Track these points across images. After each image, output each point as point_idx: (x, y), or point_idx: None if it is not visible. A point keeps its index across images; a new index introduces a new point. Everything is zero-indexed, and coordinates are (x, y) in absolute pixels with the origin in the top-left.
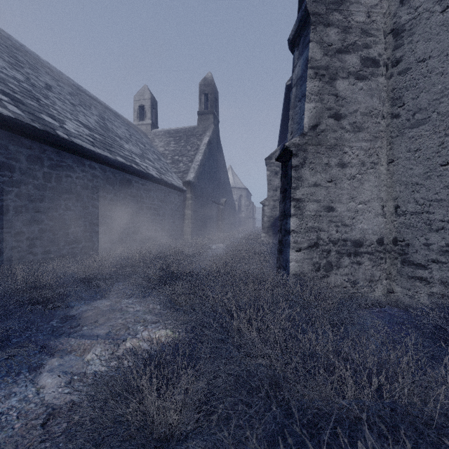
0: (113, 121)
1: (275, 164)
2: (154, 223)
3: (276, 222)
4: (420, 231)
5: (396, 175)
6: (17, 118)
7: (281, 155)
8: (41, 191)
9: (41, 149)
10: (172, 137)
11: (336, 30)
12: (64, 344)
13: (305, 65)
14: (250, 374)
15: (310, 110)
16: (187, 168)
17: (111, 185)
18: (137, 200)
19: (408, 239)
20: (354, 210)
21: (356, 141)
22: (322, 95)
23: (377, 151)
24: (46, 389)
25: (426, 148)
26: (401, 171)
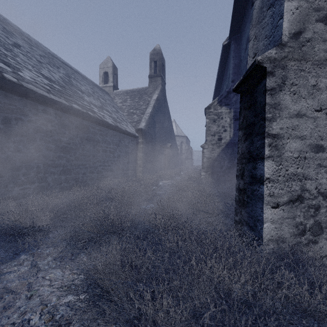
0: (79, 80)
1: (213, 113)
2: (110, 163)
3: (214, 163)
4: None
5: None
6: None
7: (245, 80)
8: None
9: None
10: (128, 95)
11: None
12: None
13: None
14: None
15: (291, 11)
16: (140, 119)
17: (67, 130)
18: (93, 144)
19: None
20: None
21: None
22: None
23: None
24: None
25: None
26: None
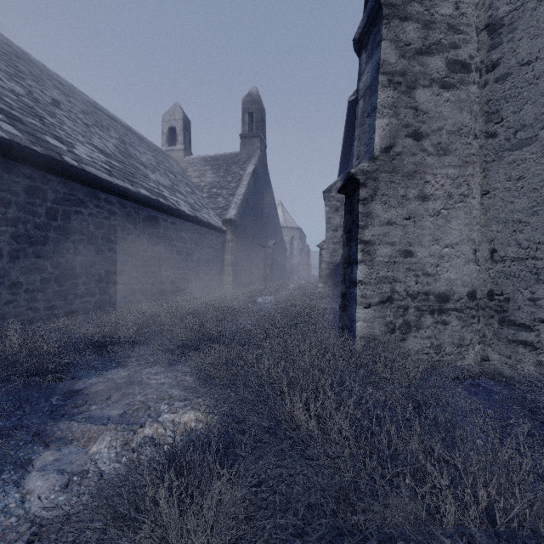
0: (136, 145)
1: (335, 198)
2: (187, 271)
3: (337, 270)
4: (524, 282)
5: (492, 211)
6: (13, 140)
7: (345, 185)
8: (44, 231)
9: (44, 179)
10: (209, 165)
11: (415, 25)
12: (64, 430)
13: (376, 70)
14: (308, 479)
15: (382, 127)
16: (227, 204)
17: (133, 224)
18: (165, 243)
19: (508, 292)
20: (439, 255)
21: (440, 167)
22: (397, 109)
23: (468, 180)
24: (34, 496)
25: (532, 175)
26: (499, 205)
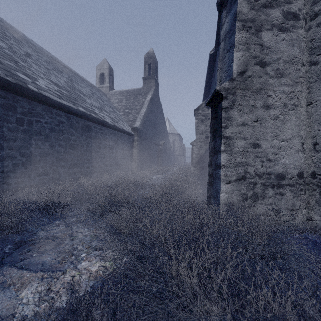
0: (79, 83)
1: (201, 114)
2: (109, 159)
3: (202, 158)
4: None
5: (315, 116)
6: None
7: (212, 99)
8: (14, 133)
9: (14, 99)
10: (124, 96)
11: None
12: (6, 275)
13: (233, 19)
14: None
15: (238, 58)
16: (135, 118)
17: (75, 129)
18: (95, 142)
19: None
20: (277, 146)
21: (279, 85)
22: (249, 45)
23: (298, 95)
24: None
25: None
26: (320, 112)
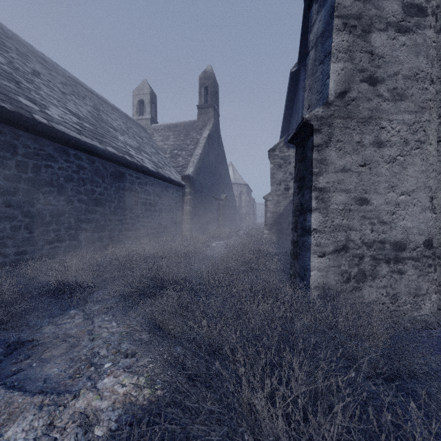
0: (109, 113)
1: (279, 156)
2: (150, 219)
3: (280, 218)
4: None
5: None
6: None
7: (297, 133)
8: (14, 182)
9: (14, 135)
10: (171, 131)
11: None
12: None
13: (329, 15)
14: None
15: (337, 72)
16: (186, 162)
17: (101, 178)
18: (130, 195)
19: None
20: (394, 202)
21: (396, 112)
22: (352, 53)
23: (424, 126)
24: None
25: None
26: None
